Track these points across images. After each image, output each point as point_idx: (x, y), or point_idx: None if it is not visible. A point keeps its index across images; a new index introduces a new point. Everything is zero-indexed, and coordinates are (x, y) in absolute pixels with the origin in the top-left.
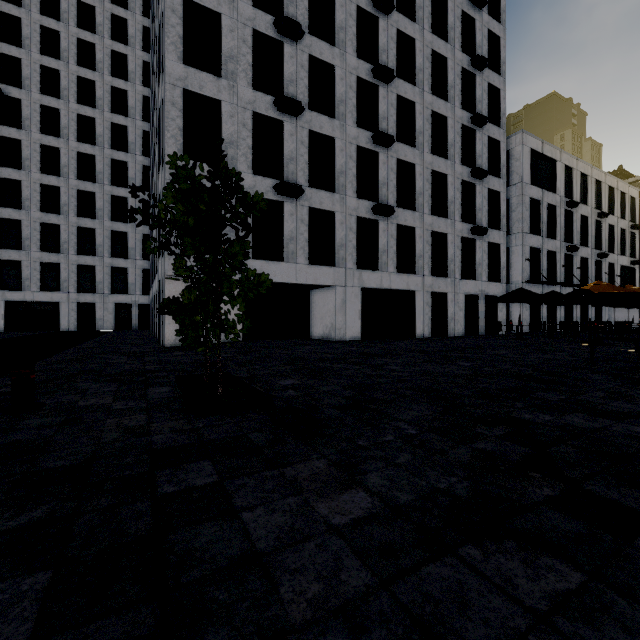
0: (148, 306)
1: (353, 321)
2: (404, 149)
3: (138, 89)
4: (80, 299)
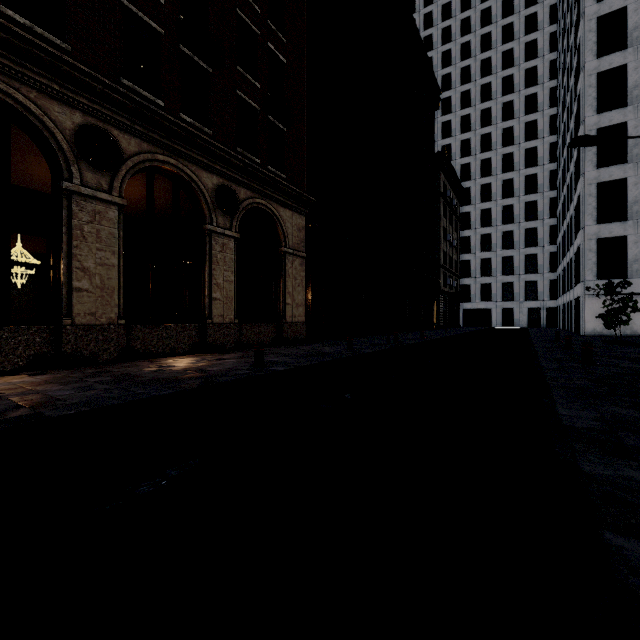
0: (553, 309)
1: None
2: None
3: (545, 141)
4: (503, 306)
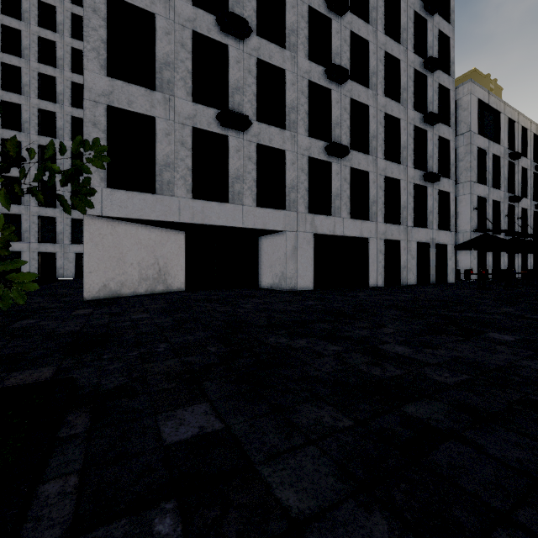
0: None
1: (305, 269)
2: (357, 89)
3: None
4: (41, 249)
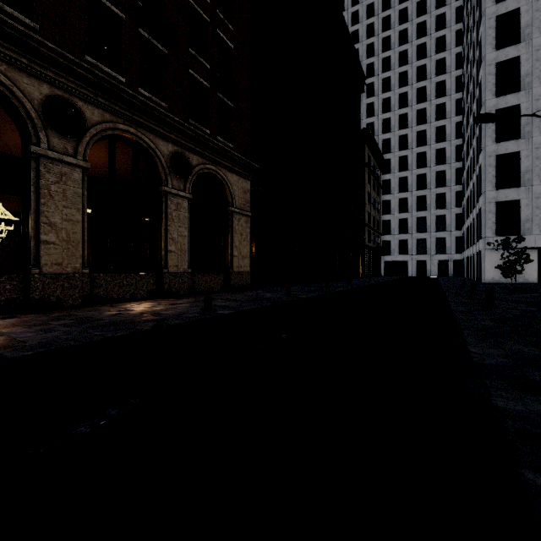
0: (459, 261)
1: None
2: None
3: (452, 120)
4: (418, 258)
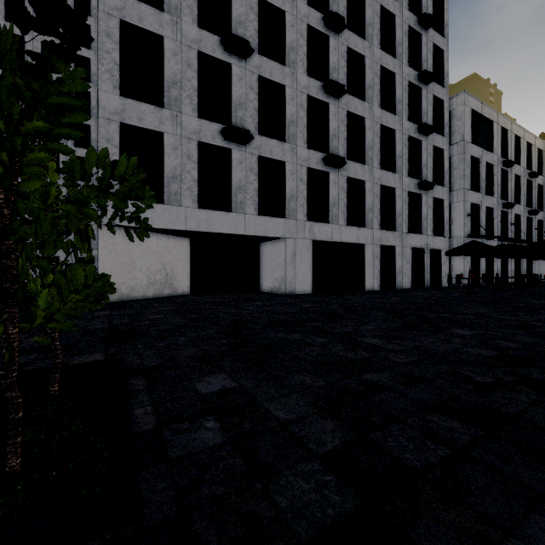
0: None
1: (304, 274)
2: (354, 102)
3: None
4: None
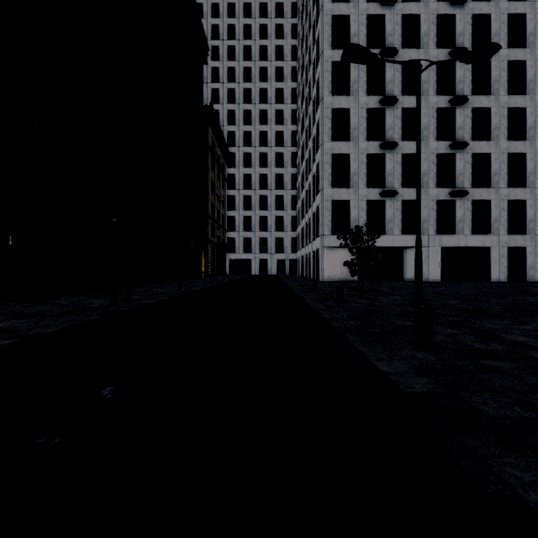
0: (294, 260)
1: (434, 269)
2: (479, 145)
3: (289, 128)
4: (260, 257)
